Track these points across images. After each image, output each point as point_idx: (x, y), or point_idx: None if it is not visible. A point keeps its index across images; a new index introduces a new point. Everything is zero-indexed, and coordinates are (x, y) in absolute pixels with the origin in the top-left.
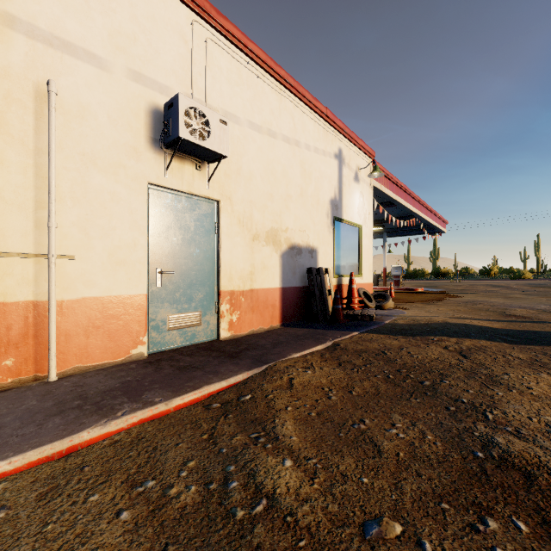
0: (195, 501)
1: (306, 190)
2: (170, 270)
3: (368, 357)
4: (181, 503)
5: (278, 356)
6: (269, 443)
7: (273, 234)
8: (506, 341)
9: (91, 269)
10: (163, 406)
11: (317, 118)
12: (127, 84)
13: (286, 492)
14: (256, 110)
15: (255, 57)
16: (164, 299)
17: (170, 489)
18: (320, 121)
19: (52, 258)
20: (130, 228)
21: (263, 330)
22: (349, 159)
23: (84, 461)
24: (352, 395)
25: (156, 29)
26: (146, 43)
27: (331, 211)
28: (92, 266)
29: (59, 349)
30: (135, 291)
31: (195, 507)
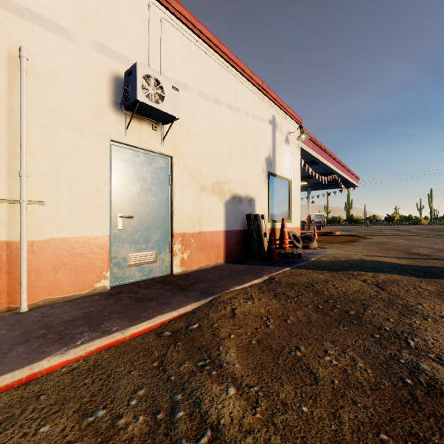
0: (142, 432)
1: (246, 149)
2: (129, 215)
3: (299, 289)
4: (128, 434)
5: (222, 289)
6: (213, 371)
7: (218, 186)
8: (414, 275)
9: (59, 213)
10: (119, 335)
11: (254, 90)
12: (92, 54)
13: (229, 423)
14: (203, 81)
15: (203, 36)
16: (124, 239)
17: (118, 419)
18: (257, 92)
19: (23, 203)
20: (94, 178)
21: (210, 266)
22: (281, 125)
23: (42, 389)
24: (287, 323)
25: (117, 8)
26: (109, 19)
27: (267, 167)
28: (60, 211)
29: (30, 284)
30: (99, 233)
31: (142, 439)
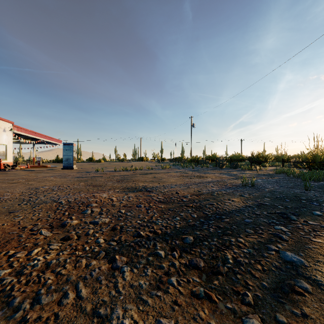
0: None
1: None
2: None
3: None
4: None
5: None
6: None
7: None
8: (32, 171)
9: None
10: None
11: None
12: None
13: None
14: None
15: None
16: None
17: None
18: None
19: None
20: None
21: None
22: (1, 125)
23: None
24: None
25: None
26: None
27: None
28: None
29: None
30: None
31: None
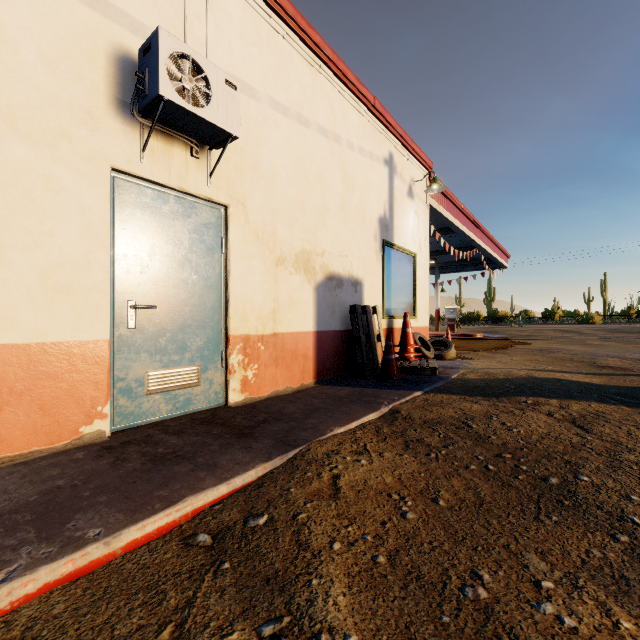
0: None
1: (349, 202)
2: (149, 304)
3: (446, 433)
4: None
5: (313, 433)
6: None
7: (304, 258)
8: (623, 403)
9: (6, 298)
10: (98, 549)
11: (362, 109)
12: (75, 8)
13: None
14: (281, 84)
15: (279, 9)
16: (139, 347)
17: None
18: (366, 114)
19: None
20: (80, 236)
21: (291, 389)
22: (402, 168)
23: None
24: (440, 508)
25: None
26: None
27: (380, 232)
28: (8, 293)
29: None
30: (89, 335)
31: None
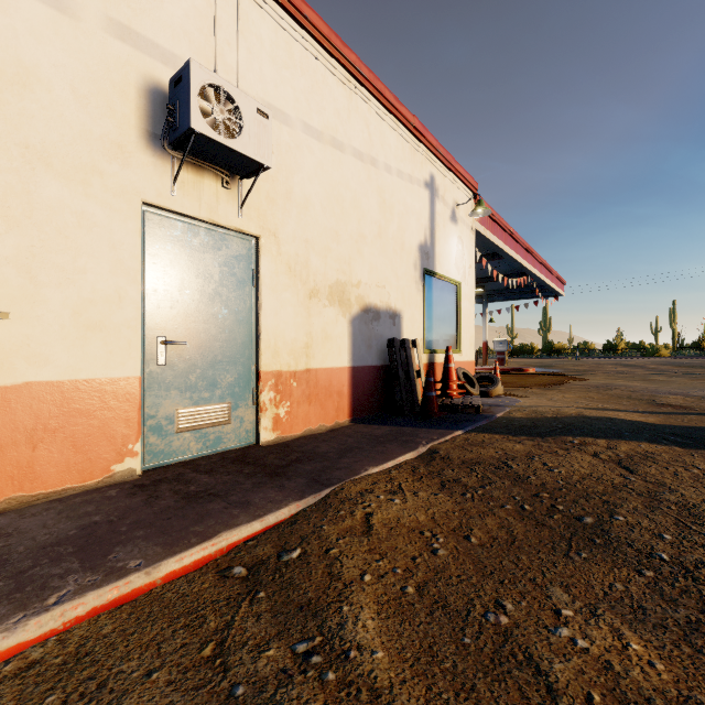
0: None
1: (387, 229)
2: (179, 340)
3: (484, 473)
4: None
5: (347, 473)
6: (330, 669)
7: (339, 290)
8: (676, 443)
9: (41, 335)
10: (140, 578)
11: (401, 129)
12: (107, 42)
13: None
14: (314, 108)
15: (312, 29)
16: (169, 384)
17: None
18: (405, 134)
19: None
20: (111, 272)
21: (325, 428)
22: (445, 191)
23: None
24: (471, 545)
25: None
26: None
27: (421, 260)
28: (43, 331)
29: None
30: (120, 372)
31: None
